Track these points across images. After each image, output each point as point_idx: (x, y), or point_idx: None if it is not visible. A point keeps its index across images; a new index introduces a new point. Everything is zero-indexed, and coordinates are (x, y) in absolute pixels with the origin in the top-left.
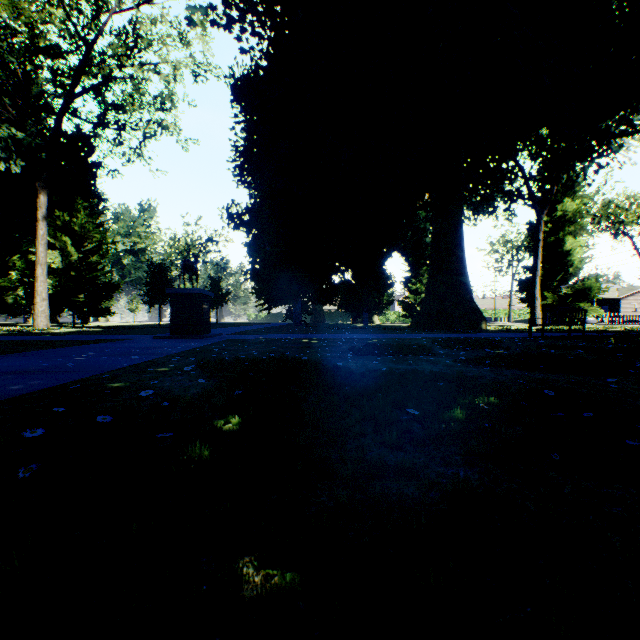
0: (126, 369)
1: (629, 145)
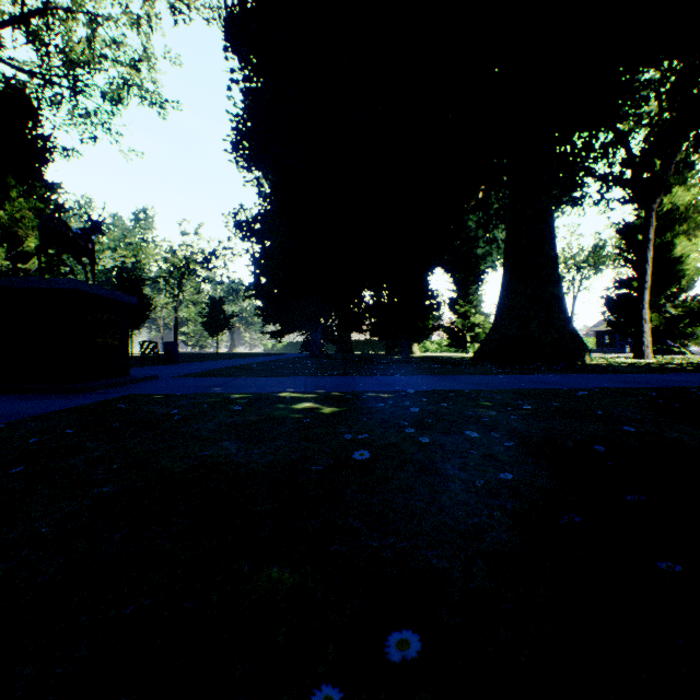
0: None
1: None
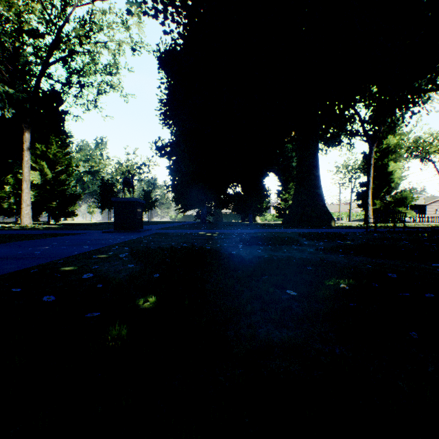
0: (78, 256)
1: (434, 98)
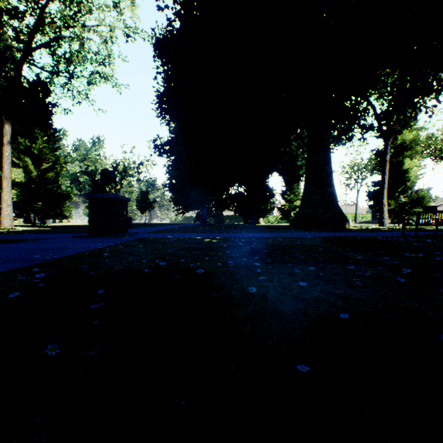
0: None
1: None
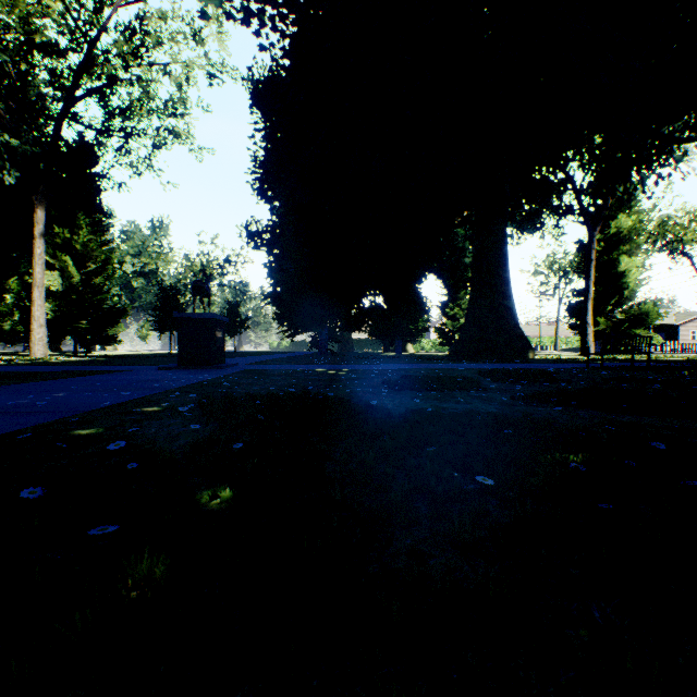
0: (109, 409)
1: (693, 153)
